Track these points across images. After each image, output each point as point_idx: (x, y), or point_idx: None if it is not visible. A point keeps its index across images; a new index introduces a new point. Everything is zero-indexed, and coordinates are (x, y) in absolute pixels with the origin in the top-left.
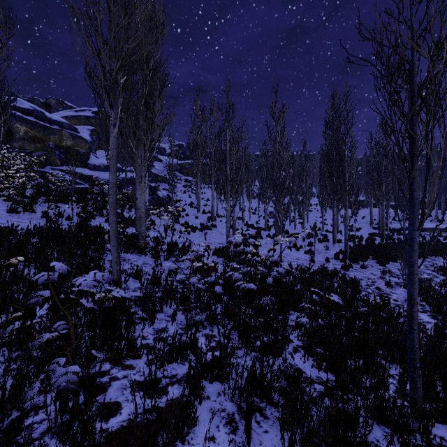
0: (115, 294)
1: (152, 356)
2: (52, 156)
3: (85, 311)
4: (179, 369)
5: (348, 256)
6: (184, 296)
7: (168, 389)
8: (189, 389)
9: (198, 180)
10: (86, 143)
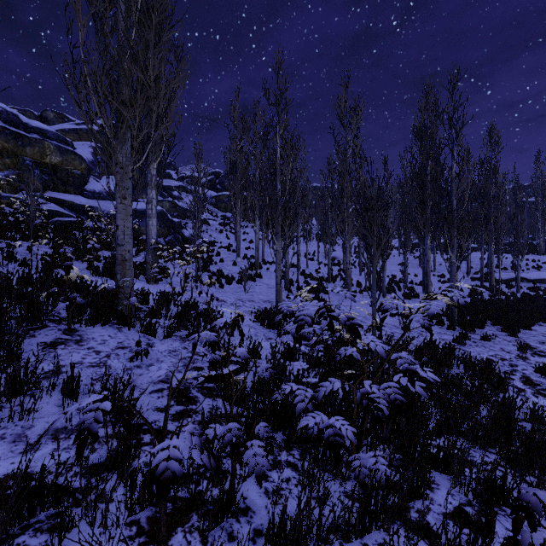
0: None
1: None
2: (29, 177)
3: None
4: None
5: (457, 320)
6: None
7: None
8: None
9: (237, 213)
10: (81, 161)
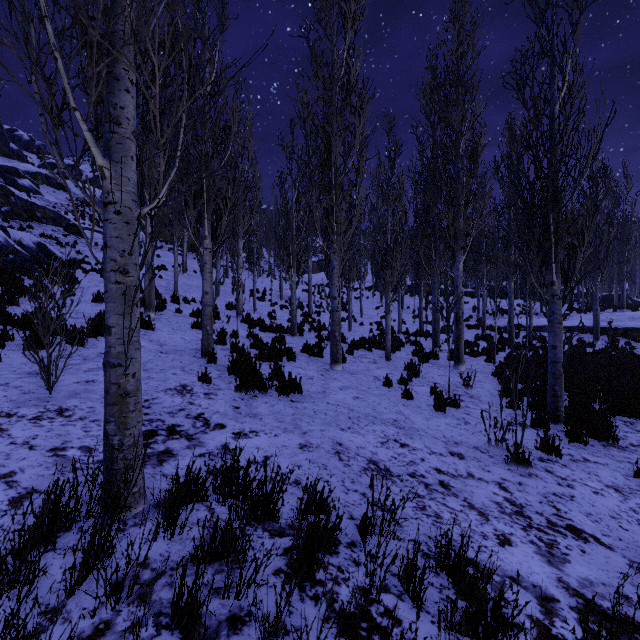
0: None
1: None
2: None
3: None
4: None
5: (563, 413)
6: None
7: None
8: None
9: None
10: None
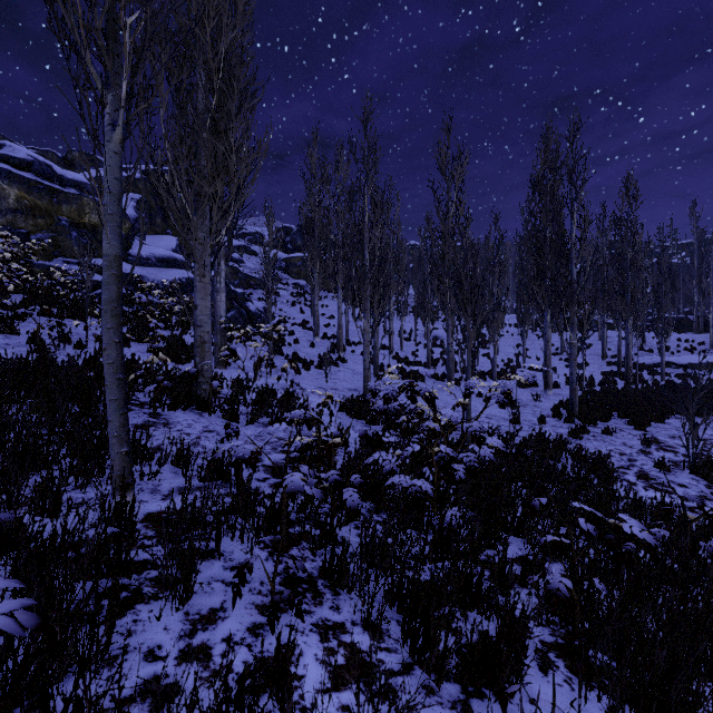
0: None
1: None
2: (66, 241)
3: (15, 567)
4: None
5: (577, 412)
6: (275, 512)
7: None
8: None
9: (315, 283)
10: (125, 220)
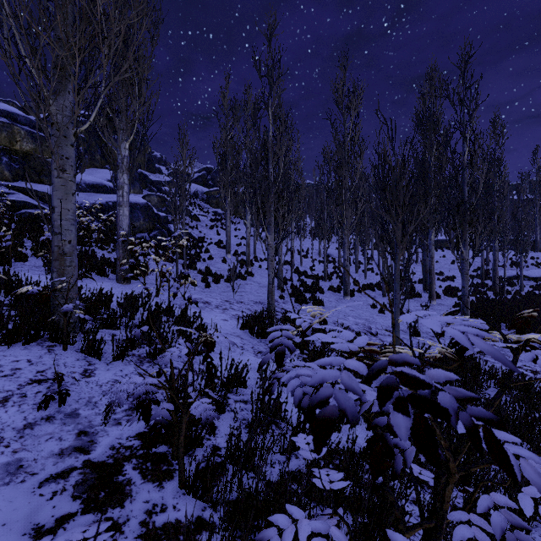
0: None
1: None
2: None
3: None
4: None
5: None
6: None
7: None
8: None
9: (227, 207)
10: None
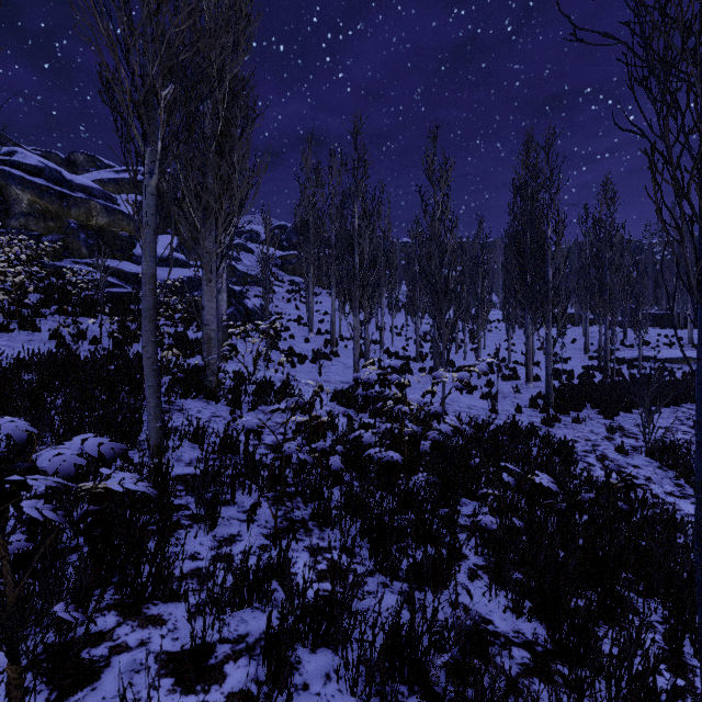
0: (113, 484)
1: (197, 602)
2: (74, 242)
3: None
4: (253, 623)
5: (552, 403)
6: (276, 474)
7: (227, 669)
8: (259, 687)
9: (310, 281)
10: (129, 221)
